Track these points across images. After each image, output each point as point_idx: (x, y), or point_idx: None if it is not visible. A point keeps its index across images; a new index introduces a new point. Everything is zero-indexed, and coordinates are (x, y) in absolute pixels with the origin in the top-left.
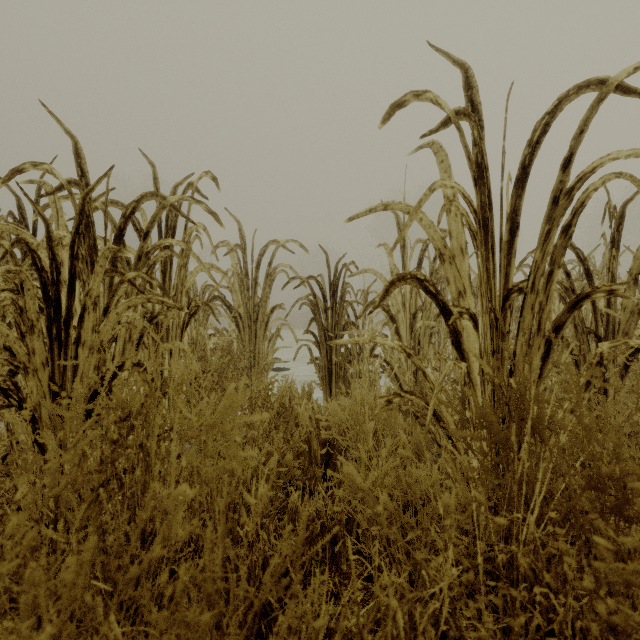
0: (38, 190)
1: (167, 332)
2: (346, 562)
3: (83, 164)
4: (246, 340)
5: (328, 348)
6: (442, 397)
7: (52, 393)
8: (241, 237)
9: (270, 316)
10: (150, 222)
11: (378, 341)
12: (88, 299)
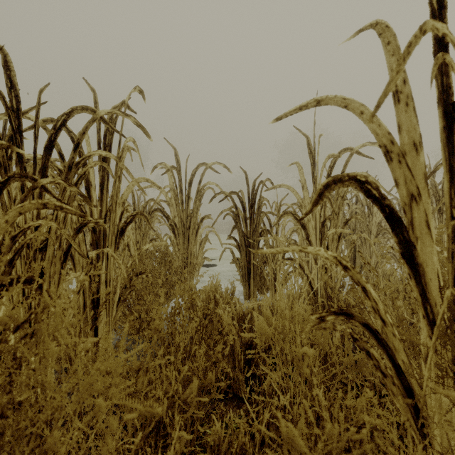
0: (5, 119)
1: (104, 239)
2: None
3: (12, 76)
4: (180, 244)
5: (247, 251)
6: (388, 318)
7: None
8: (177, 161)
9: (200, 224)
10: (80, 134)
11: (310, 252)
12: None
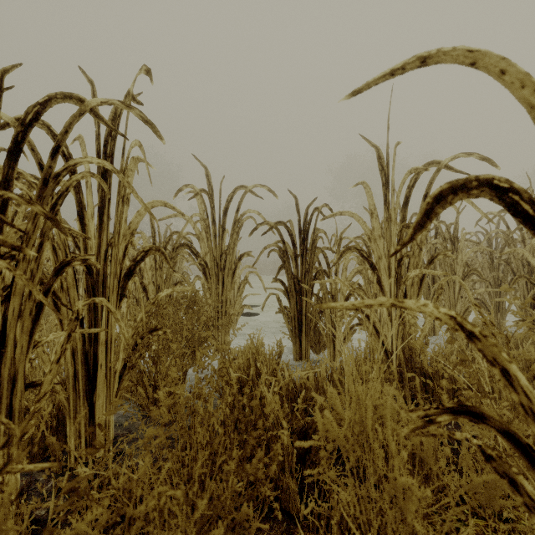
0: None
1: (105, 283)
2: None
3: None
4: (213, 288)
5: (298, 297)
6: None
7: None
8: (208, 183)
9: (238, 264)
10: (61, 134)
11: (409, 308)
12: None
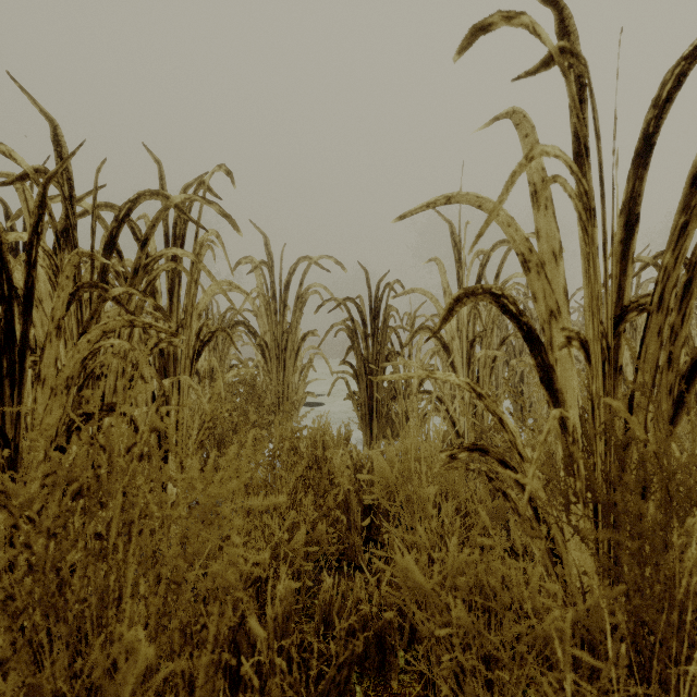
0: None
1: (175, 363)
2: (397, 676)
3: (64, 154)
4: (273, 372)
5: (368, 381)
6: (526, 453)
7: (2, 448)
8: (268, 253)
9: (301, 344)
10: (149, 227)
11: (438, 377)
12: (50, 321)
